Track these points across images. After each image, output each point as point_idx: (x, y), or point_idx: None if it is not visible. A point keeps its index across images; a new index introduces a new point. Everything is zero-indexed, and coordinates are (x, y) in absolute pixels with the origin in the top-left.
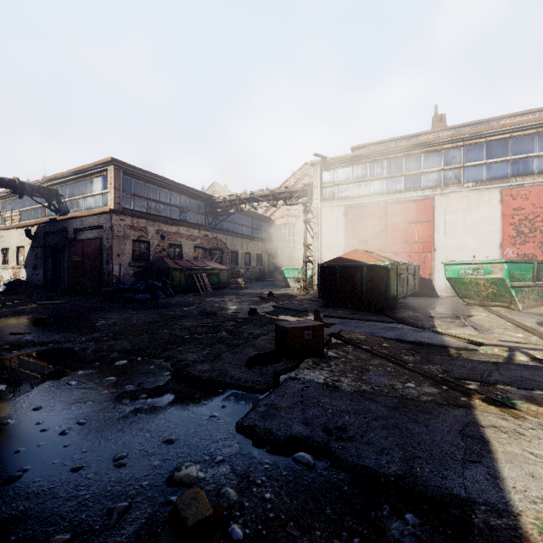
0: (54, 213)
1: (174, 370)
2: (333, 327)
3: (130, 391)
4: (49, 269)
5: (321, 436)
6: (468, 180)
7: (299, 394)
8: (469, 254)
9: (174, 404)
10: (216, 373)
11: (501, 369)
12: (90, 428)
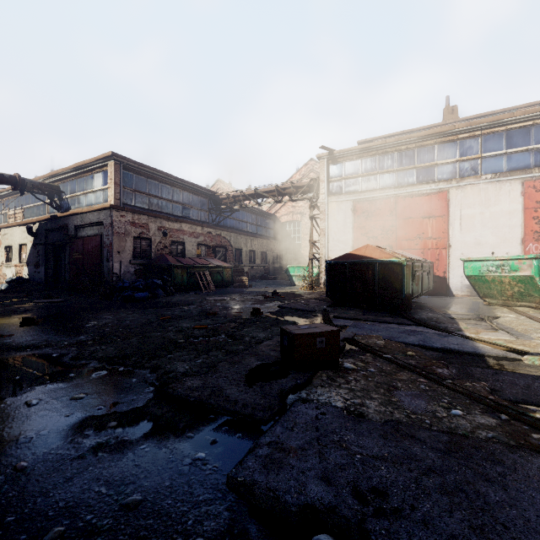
0: (56, 210)
1: (158, 385)
2: (346, 330)
3: (97, 416)
4: (51, 267)
5: (352, 506)
6: (486, 171)
7: (313, 426)
8: (487, 250)
9: (149, 437)
10: (208, 392)
11: None
12: (29, 476)
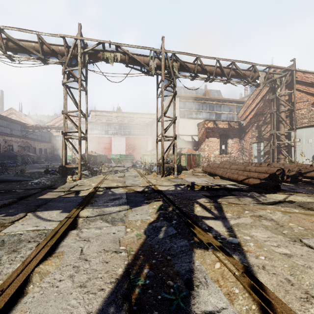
0: None
1: None
2: None
3: None
4: None
5: None
6: (119, 134)
7: None
8: (119, 152)
9: None
10: None
11: (105, 167)
12: None
